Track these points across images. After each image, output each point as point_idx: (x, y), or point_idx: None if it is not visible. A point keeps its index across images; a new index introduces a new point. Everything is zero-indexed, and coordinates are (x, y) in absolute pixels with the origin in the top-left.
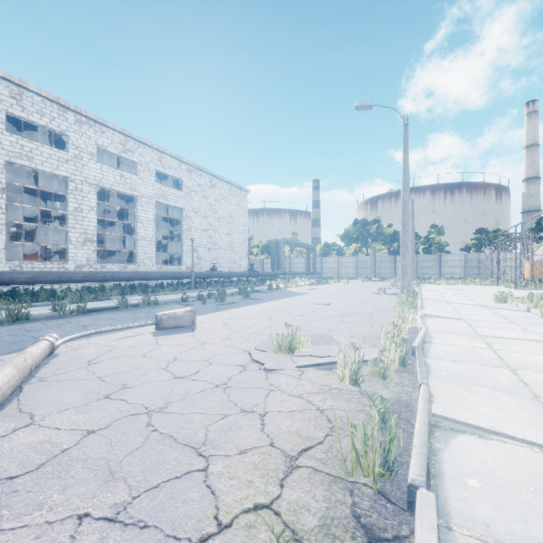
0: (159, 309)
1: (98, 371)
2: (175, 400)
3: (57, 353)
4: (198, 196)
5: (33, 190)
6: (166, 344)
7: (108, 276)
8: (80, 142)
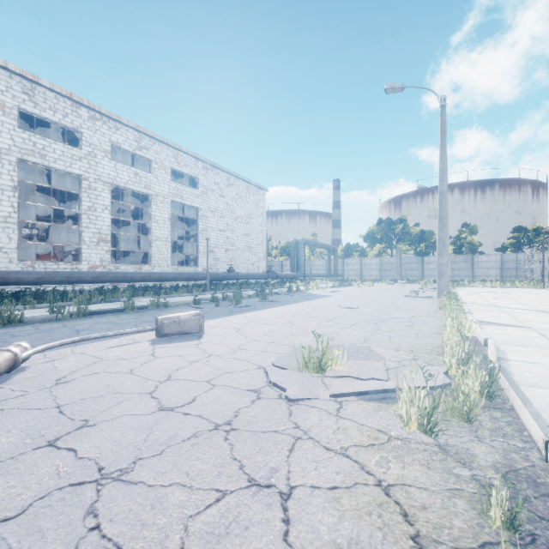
0: (167, 312)
1: (63, 395)
2: (148, 455)
3: (26, 366)
4: (215, 195)
5: (53, 192)
6: (163, 355)
7: (119, 276)
8: (93, 139)
